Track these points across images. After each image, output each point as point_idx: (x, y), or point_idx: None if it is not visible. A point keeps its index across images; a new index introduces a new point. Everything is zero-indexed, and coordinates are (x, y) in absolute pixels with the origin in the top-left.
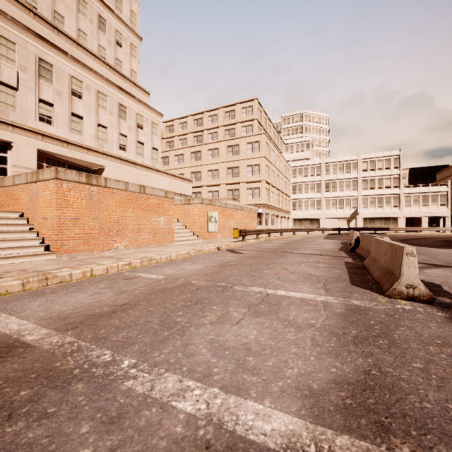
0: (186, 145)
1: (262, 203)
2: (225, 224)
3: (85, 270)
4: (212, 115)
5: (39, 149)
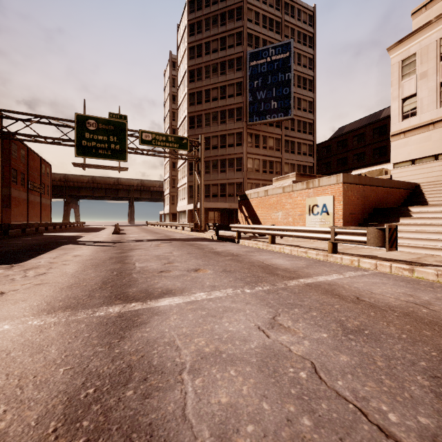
0: None
1: None
2: None
3: None
4: None
5: None
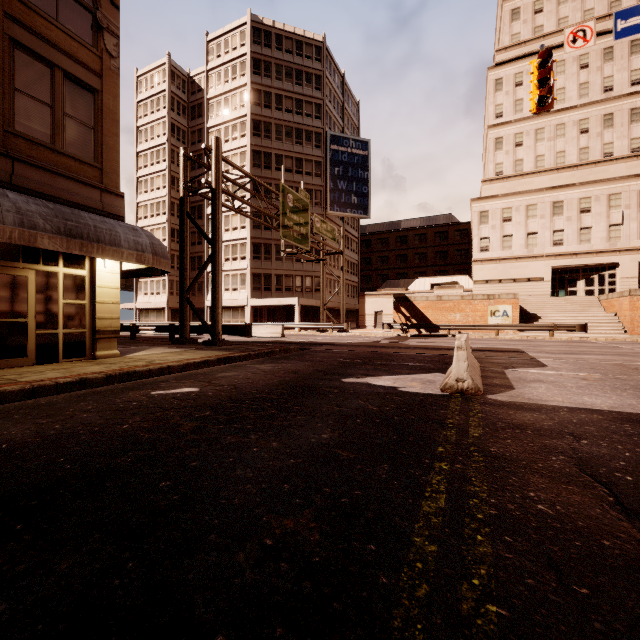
0: None
1: None
2: None
3: (633, 339)
4: None
5: (639, 261)
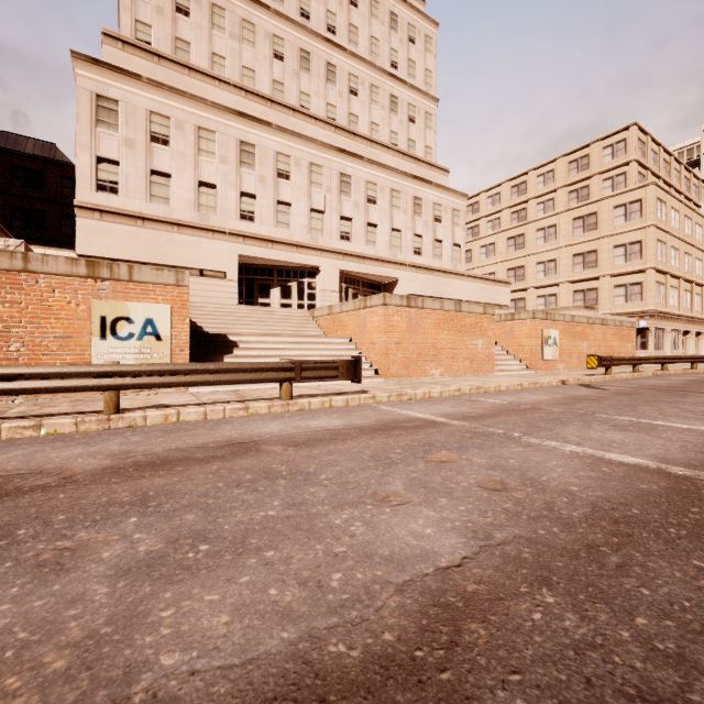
0: (498, 228)
1: (647, 310)
2: (571, 348)
3: (425, 391)
4: (544, 173)
5: (340, 269)
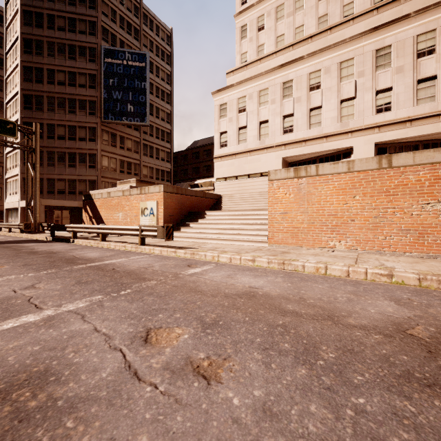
0: None
1: None
2: None
3: (214, 255)
4: None
5: (377, 142)
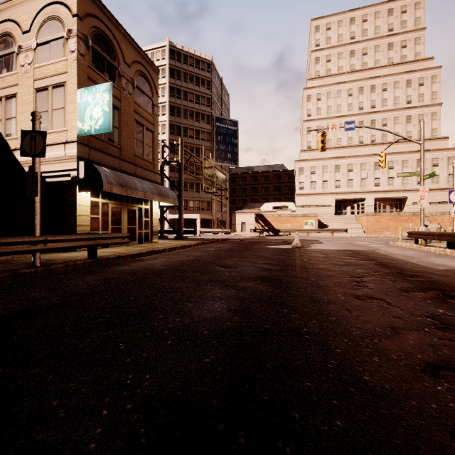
0: None
1: None
2: None
3: (366, 236)
4: None
5: (374, 197)
